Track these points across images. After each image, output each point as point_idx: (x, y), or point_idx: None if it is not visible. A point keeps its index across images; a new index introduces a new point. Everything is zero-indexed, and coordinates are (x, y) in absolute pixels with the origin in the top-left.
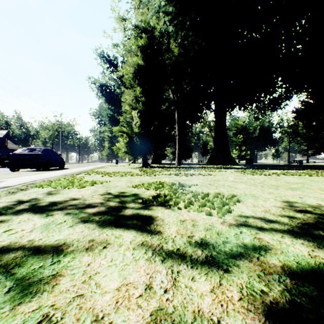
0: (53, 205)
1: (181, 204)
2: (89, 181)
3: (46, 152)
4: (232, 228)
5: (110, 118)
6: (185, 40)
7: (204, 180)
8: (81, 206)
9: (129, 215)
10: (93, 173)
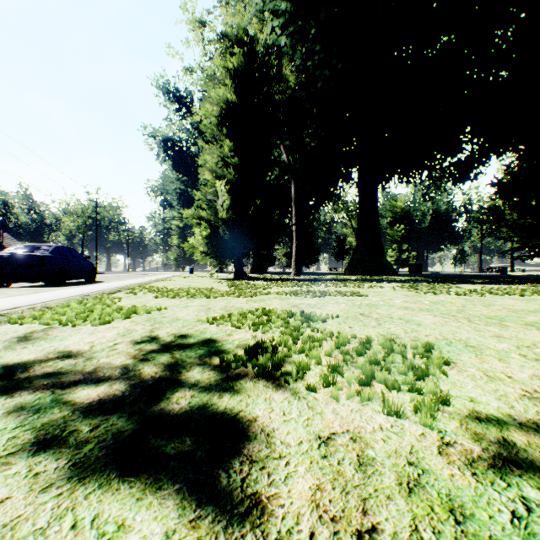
0: (5, 375)
1: (314, 372)
2: (124, 309)
3: (59, 252)
4: (485, 477)
5: (180, 195)
6: (308, 60)
7: (348, 305)
8: (69, 380)
9: (177, 416)
10: (144, 290)
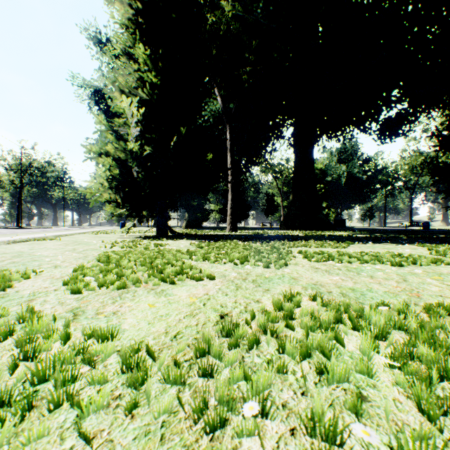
0: None
1: None
2: None
3: None
4: None
5: None
6: None
7: None
8: None
9: None
10: None
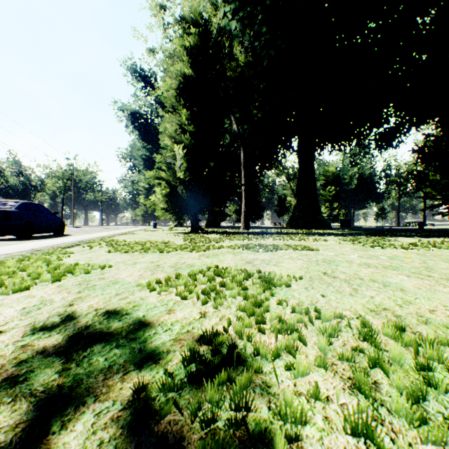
0: None
1: (317, 433)
2: (62, 268)
3: (26, 208)
4: None
5: (145, 161)
6: (256, 41)
7: (304, 261)
8: None
9: None
10: (102, 244)
